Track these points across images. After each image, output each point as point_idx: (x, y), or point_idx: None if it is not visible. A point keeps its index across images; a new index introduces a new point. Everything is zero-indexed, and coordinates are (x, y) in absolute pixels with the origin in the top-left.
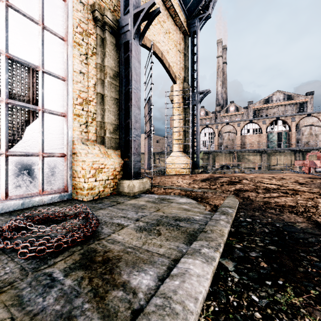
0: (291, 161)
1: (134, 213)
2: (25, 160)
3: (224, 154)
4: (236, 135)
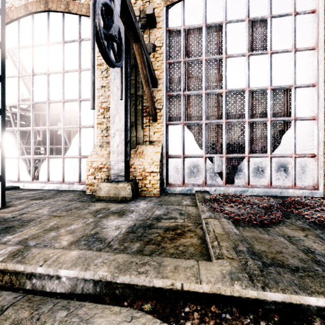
0: None
1: None
2: (281, 160)
3: None
4: None
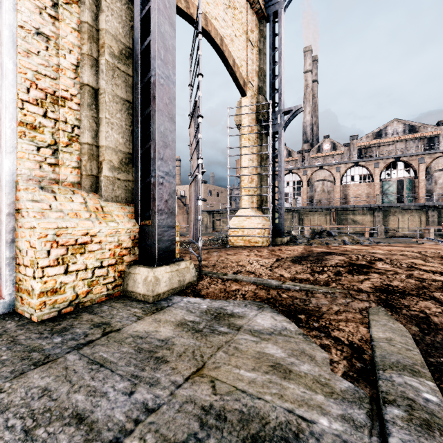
0: (420, 224)
1: (122, 393)
2: None
3: (317, 213)
4: (334, 184)
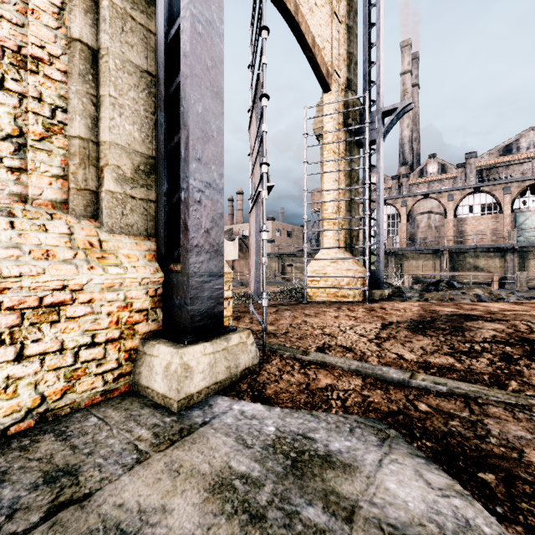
0: None
1: None
2: None
3: (421, 256)
4: (445, 217)
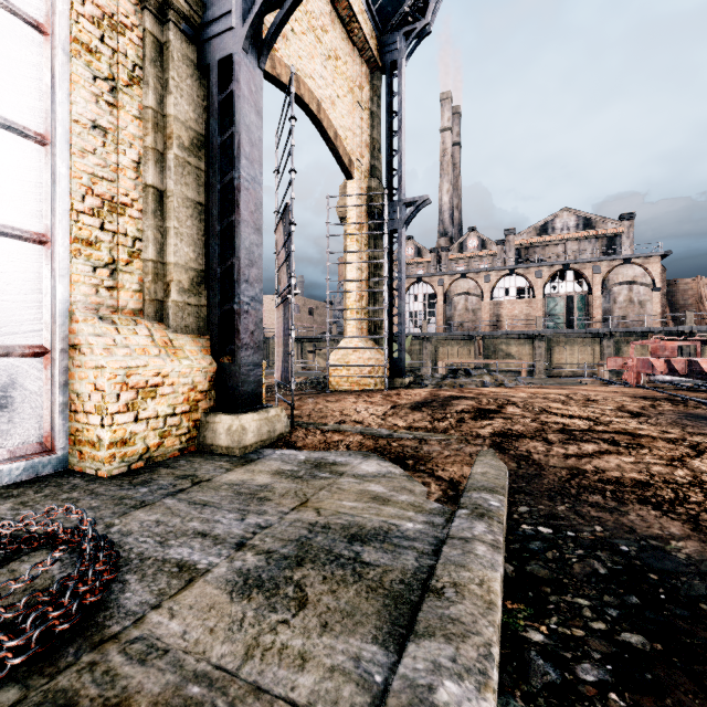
0: (593, 358)
1: (234, 520)
2: None
3: (457, 342)
4: (481, 300)
